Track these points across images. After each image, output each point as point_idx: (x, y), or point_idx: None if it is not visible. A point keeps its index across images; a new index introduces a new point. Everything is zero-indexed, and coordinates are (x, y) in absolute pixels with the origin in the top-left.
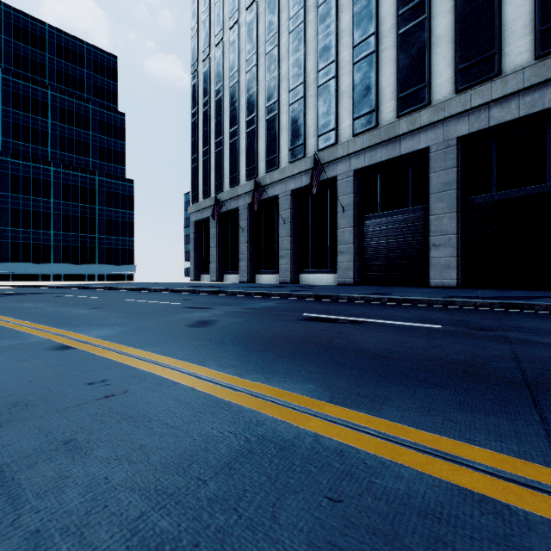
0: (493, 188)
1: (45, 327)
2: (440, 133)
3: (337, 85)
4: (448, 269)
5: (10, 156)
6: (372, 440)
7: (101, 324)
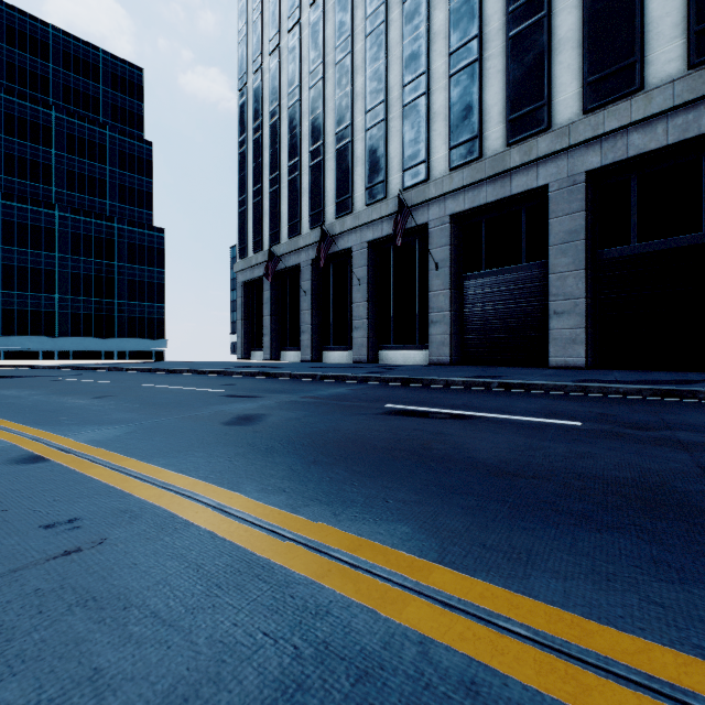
0: (633, 238)
1: (17, 426)
2: (563, 167)
3: (429, 104)
4: (574, 343)
5: (2, 196)
6: (526, 652)
7: (100, 420)
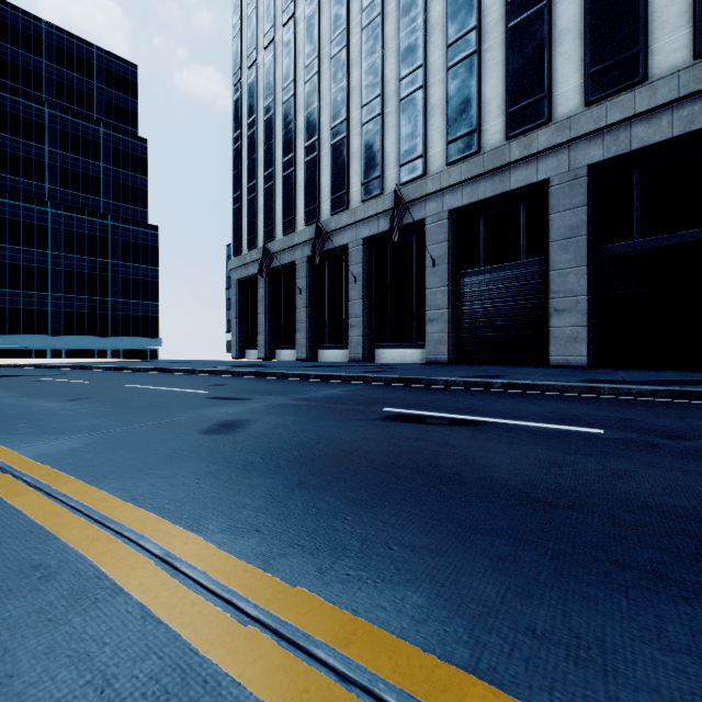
0: (636, 233)
1: None
2: (564, 160)
3: (426, 98)
4: (576, 342)
5: None
6: None
7: (62, 428)
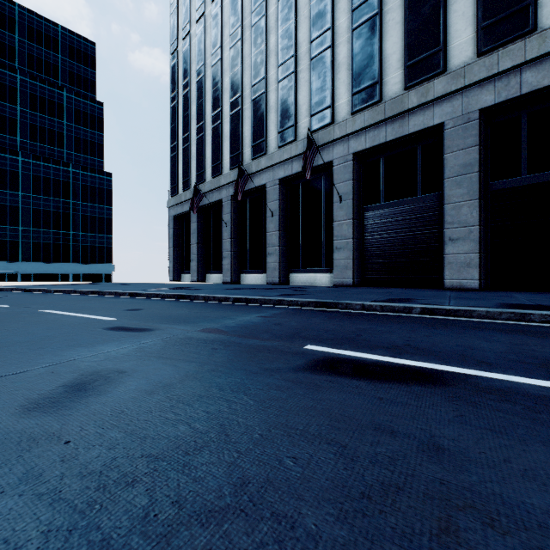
0: (523, 170)
1: None
2: (458, 106)
3: (334, 56)
4: (469, 267)
5: None
6: None
7: None
